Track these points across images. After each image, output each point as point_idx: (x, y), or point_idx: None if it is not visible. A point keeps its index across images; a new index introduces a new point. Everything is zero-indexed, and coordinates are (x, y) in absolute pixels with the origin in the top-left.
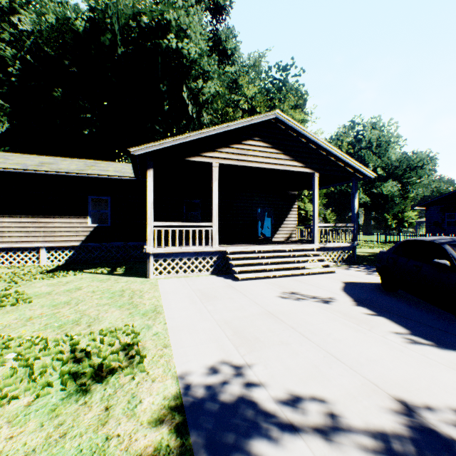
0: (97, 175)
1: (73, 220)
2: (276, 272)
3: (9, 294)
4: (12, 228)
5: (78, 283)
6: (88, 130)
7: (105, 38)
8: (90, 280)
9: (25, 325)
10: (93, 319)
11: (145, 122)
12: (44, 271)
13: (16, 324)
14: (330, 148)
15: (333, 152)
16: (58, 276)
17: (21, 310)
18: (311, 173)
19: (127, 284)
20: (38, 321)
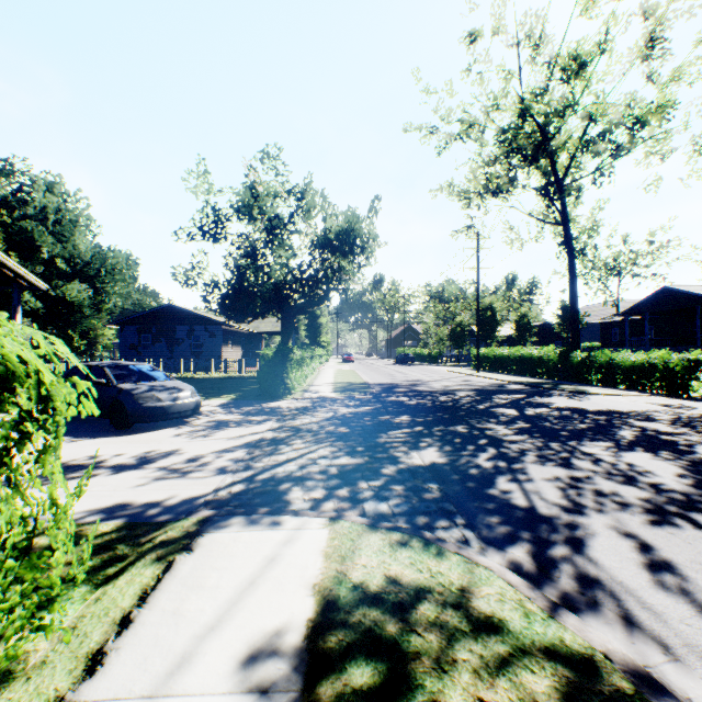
0: None
1: None
2: None
3: None
4: None
5: None
6: None
7: None
8: None
9: None
10: None
11: None
12: None
13: None
14: None
15: None
16: None
17: None
18: None
19: None
20: None
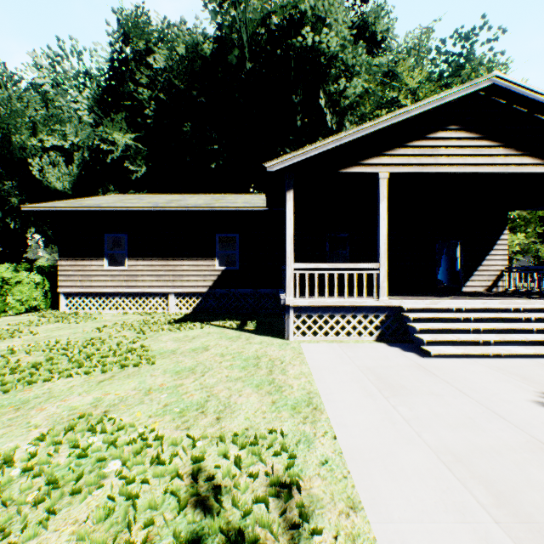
0: (225, 208)
1: (200, 262)
2: (500, 347)
3: (135, 349)
4: (144, 271)
5: (205, 339)
6: (215, 164)
7: (232, 56)
8: (217, 336)
9: (142, 401)
10: (223, 406)
11: (274, 147)
12: (172, 321)
13: (132, 398)
14: None
15: None
16: (184, 327)
17: (142, 374)
18: None
19: (261, 347)
20: (156, 397)
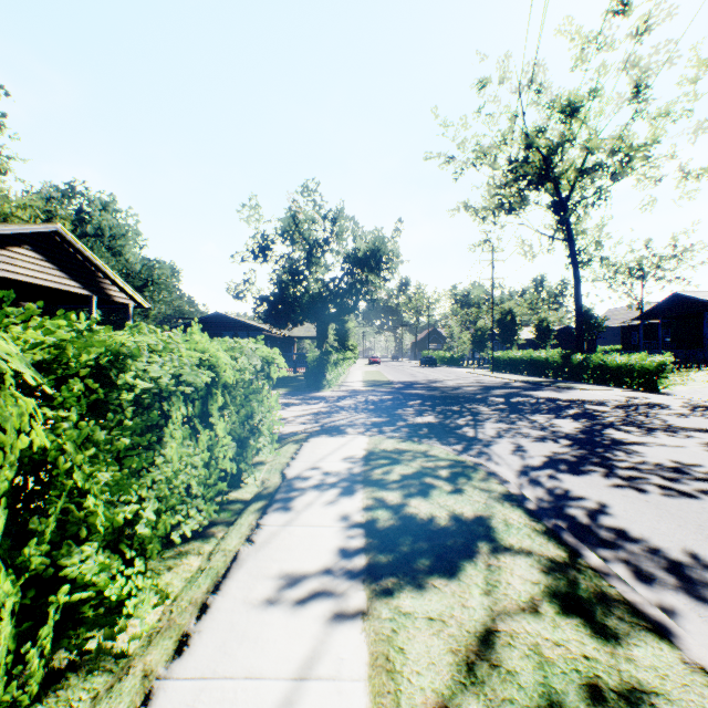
0: None
1: None
2: None
3: None
4: None
5: None
6: None
7: None
8: None
9: None
10: None
11: None
12: None
13: None
14: (112, 274)
15: (116, 278)
16: None
17: None
18: (89, 295)
19: None
20: None
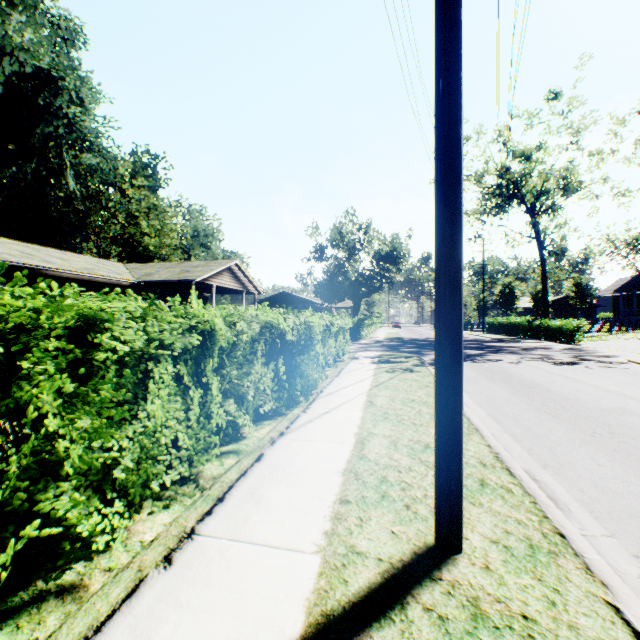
0: (114, 278)
1: None
2: None
3: None
4: None
5: None
6: None
7: None
8: None
9: None
10: None
11: None
12: None
13: None
14: (252, 279)
15: (253, 281)
16: None
17: None
18: (243, 290)
19: None
20: None
